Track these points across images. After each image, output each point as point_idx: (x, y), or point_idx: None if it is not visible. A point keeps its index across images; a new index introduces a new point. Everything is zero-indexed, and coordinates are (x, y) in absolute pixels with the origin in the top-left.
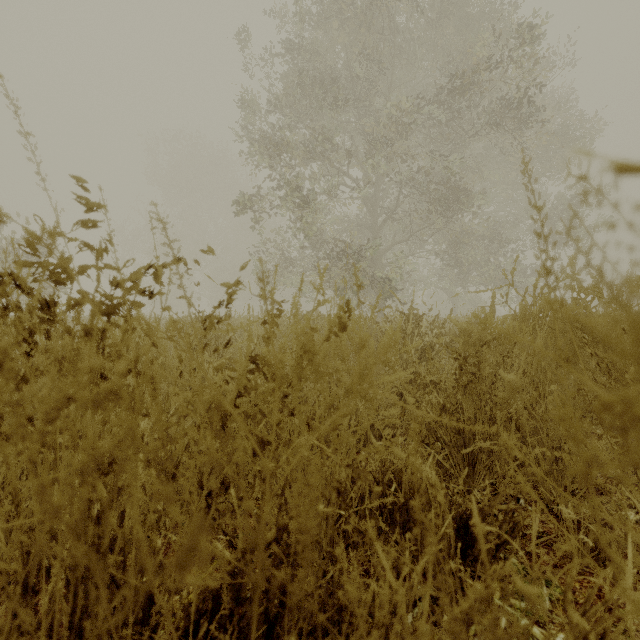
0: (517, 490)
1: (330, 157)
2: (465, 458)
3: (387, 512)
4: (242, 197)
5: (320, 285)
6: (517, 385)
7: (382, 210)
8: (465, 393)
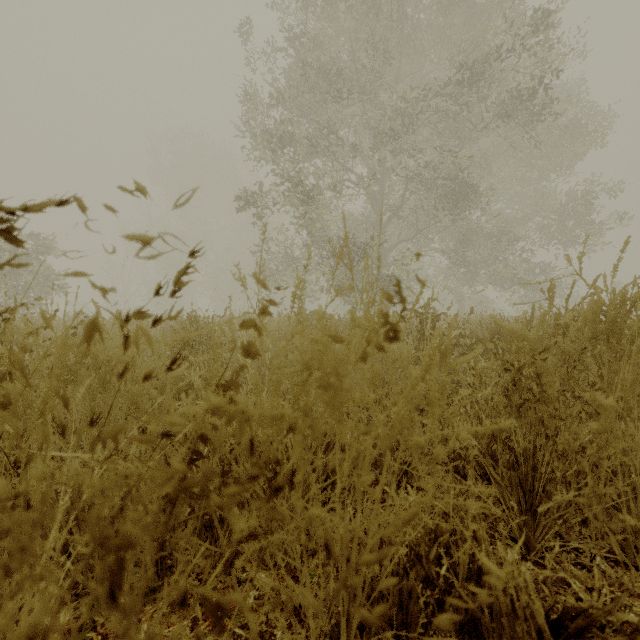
0: (596, 548)
1: (334, 152)
2: (521, 501)
3: (434, 604)
4: (243, 193)
5: (337, 264)
6: (612, 411)
7: (387, 207)
8: (520, 415)
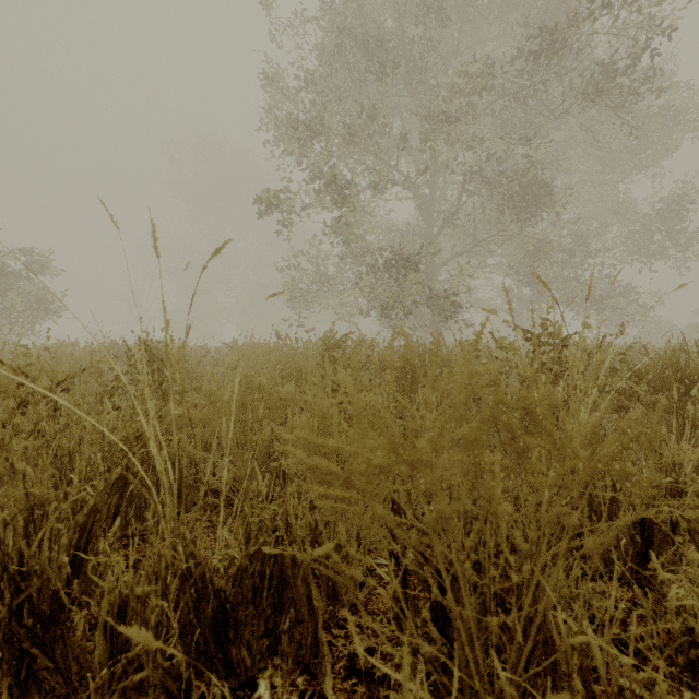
0: None
1: (376, 143)
2: None
3: None
4: (264, 193)
5: None
6: None
7: (438, 215)
8: None
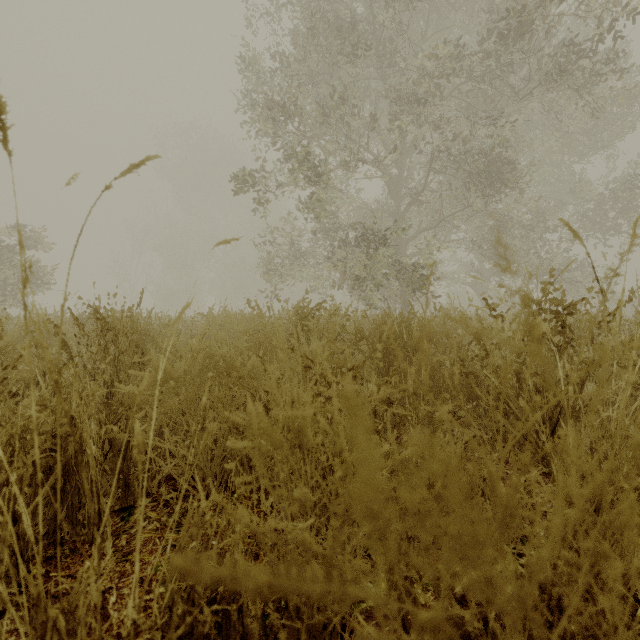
0: None
1: (347, 123)
2: None
3: None
4: (241, 170)
5: None
6: None
7: (406, 193)
8: None
